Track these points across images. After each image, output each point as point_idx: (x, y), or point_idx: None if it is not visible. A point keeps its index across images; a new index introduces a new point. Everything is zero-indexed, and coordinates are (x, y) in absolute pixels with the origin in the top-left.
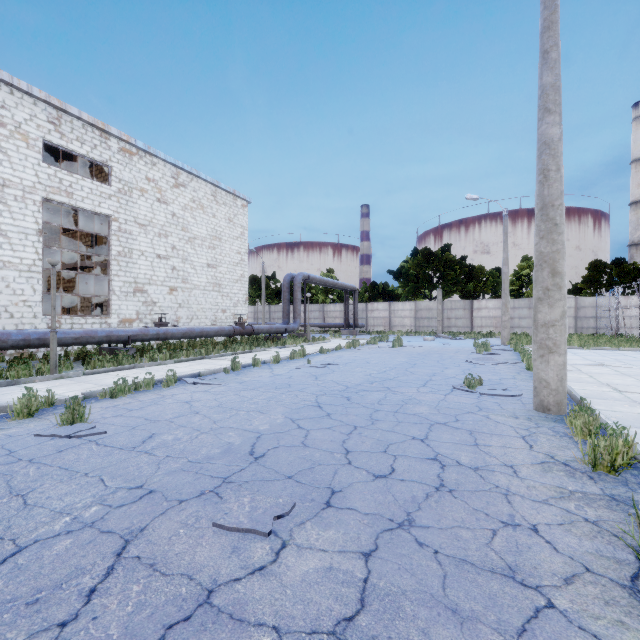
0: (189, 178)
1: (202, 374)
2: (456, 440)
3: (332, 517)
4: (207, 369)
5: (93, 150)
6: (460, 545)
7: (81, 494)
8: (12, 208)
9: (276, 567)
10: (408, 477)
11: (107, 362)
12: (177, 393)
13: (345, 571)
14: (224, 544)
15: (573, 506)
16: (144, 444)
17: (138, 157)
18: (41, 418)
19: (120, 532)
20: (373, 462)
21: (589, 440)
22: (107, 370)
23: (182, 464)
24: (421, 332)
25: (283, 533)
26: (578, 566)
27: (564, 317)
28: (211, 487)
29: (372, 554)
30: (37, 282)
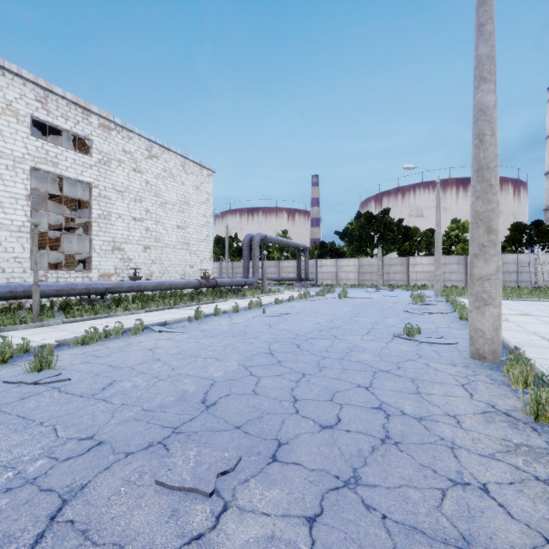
0: (161, 150)
1: (168, 323)
2: (399, 388)
3: (277, 473)
4: (173, 318)
5: (76, 125)
6: (409, 509)
7: (31, 445)
8: (4, 176)
9: (215, 535)
10: (354, 428)
11: (85, 312)
12: (143, 340)
13: (288, 541)
14: (163, 506)
15: (521, 462)
16: (103, 391)
17: (116, 132)
18: (14, 365)
19: (60, 490)
20: (320, 411)
21: (530, 391)
22: (84, 319)
23: (136, 413)
24: (364, 285)
25: (226, 492)
26: (537, 536)
27: (499, 271)
28: (160, 438)
29: (317, 519)
30: (26, 241)
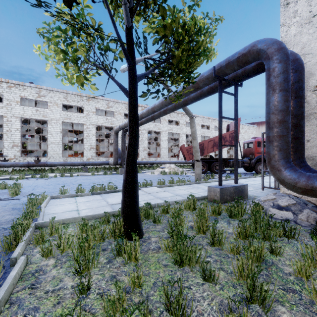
0: (244, 126)
1: None
2: None
3: None
4: None
5: None
6: None
7: None
8: None
9: None
10: None
11: None
12: None
13: None
14: None
15: None
16: None
17: None
18: None
19: None
20: None
21: None
22: None
23: None
24: None
25: None
26: None
27: None
28: None
29: None
30: (226, 152)
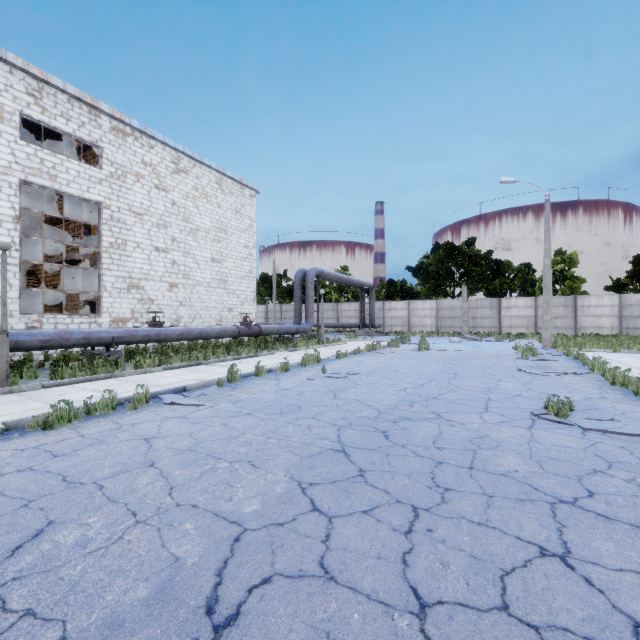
0: (191, 164)
1: (188, 388)
2: (637, 563)
3: None
4: (198, 380)
5: (81, 128)
6: None
7: None
8: None
9: None
10: None
11: (79, 370)
12: (142, 421)
13: None
14: None
15: None
16: (9, 560)
17: (133, 138)
18: None
19: None
20: None
21: None
22: (75, 381)
23: None
24: (444, 333)
25: None
26: None
27: None
28: None
29: None
30: (13, 276)
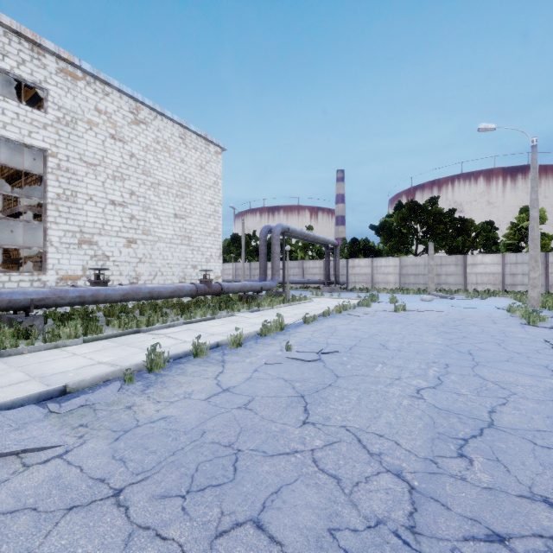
0: (152, 115)
1: (72, 388)
2: None
3: None
4: (111, 363)
5: (20, 66)
6: None
7: None
8: None
9: None
10: None
11: None
12: None
13: None
14: None
15: None
16: None
17: (85, 83)
18: None
19: None
20: None
21: None
22: None
23: None
24: (409, 290)
25: None
26: None
27: None
28: None
29: None
30: None
